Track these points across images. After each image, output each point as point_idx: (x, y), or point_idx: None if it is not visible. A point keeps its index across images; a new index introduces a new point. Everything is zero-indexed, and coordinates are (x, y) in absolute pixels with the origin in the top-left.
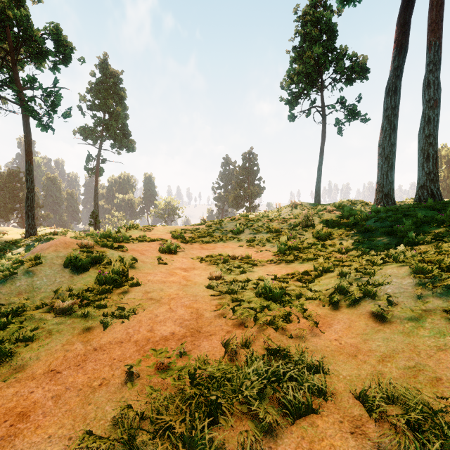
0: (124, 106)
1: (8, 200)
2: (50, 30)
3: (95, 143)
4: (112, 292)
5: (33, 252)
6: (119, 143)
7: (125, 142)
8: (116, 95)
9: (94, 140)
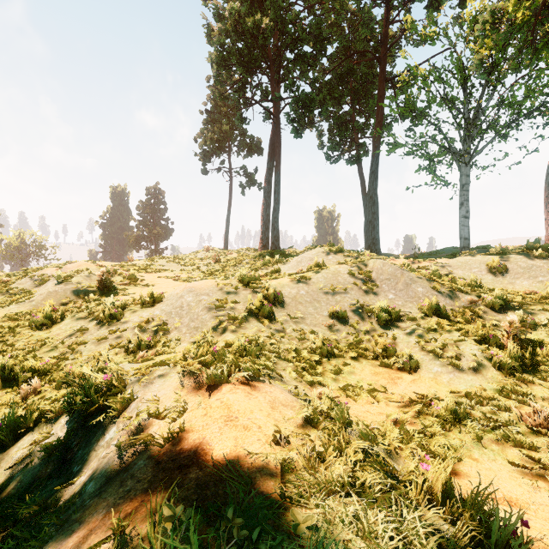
0: None
1: None
2: None
3: None
4: (137, 281)
5: (68, 268)
6: None
7: None
8: None
9: None
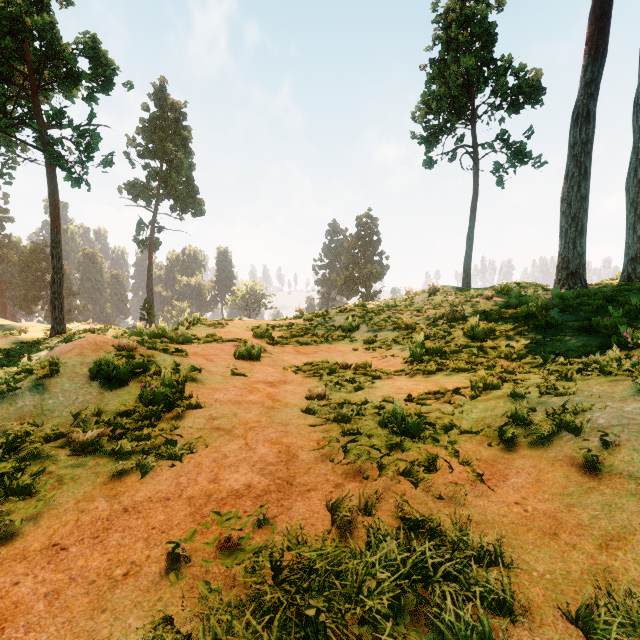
0: (188, 152)
1: (31, 286)
2: (84, 43)
3: (148, 205)
4: (159, 417)
5: (49, 356)
6: (182, 203)
7: (190, 202)
8: (177, 136)
9: (147, 200)
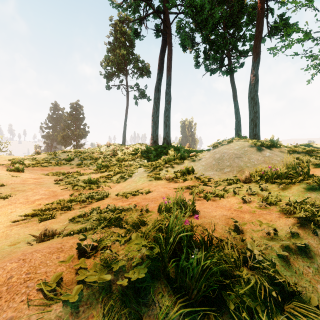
0: None
1: None
2: None
3: None
4: None
5: None
6: None
7: None
8: None
9: None
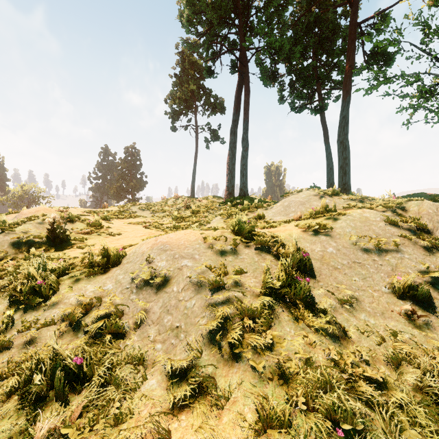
0: None
1: None
2: None
3: None
4: (101, 229)
5: (23, 214)
6: None
7: None
8: None
9: None
